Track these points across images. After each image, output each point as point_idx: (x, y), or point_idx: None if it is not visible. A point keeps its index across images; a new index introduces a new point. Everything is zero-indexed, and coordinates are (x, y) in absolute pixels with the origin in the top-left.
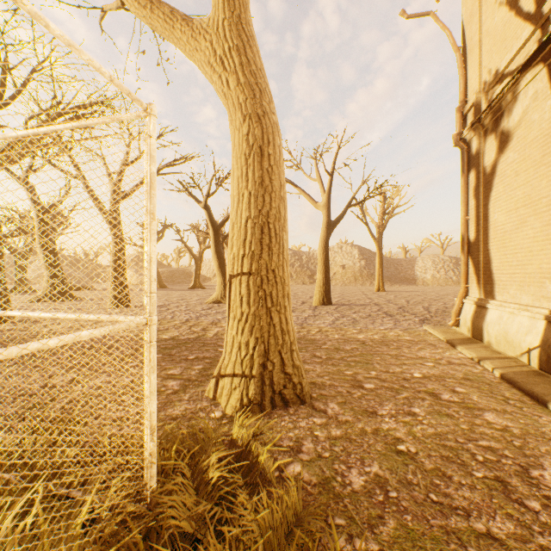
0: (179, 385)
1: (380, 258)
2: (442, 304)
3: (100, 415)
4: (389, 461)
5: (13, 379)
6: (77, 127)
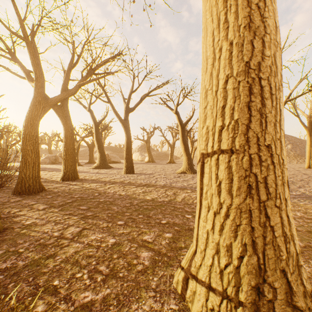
0: (149, 258)
1: (311, 142)
2: None
3: (71, 291)
4: None
5: (48, 224)
6: None
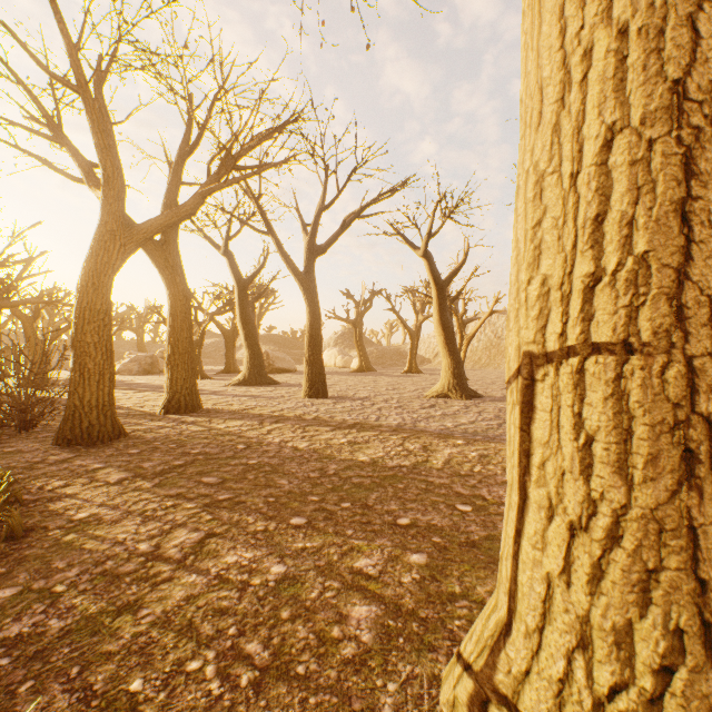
0: (372, 624)
1: None
2: None
3: None
4: None
5: (128, 521)
6: None
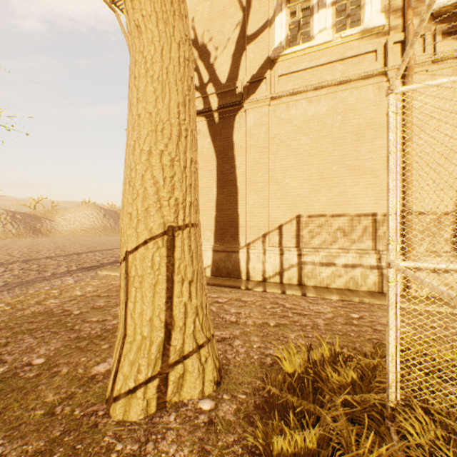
0: None
1: None
2: (57, 254)
3: None
4: (285, 330)
5: None
6: (418, 34)
